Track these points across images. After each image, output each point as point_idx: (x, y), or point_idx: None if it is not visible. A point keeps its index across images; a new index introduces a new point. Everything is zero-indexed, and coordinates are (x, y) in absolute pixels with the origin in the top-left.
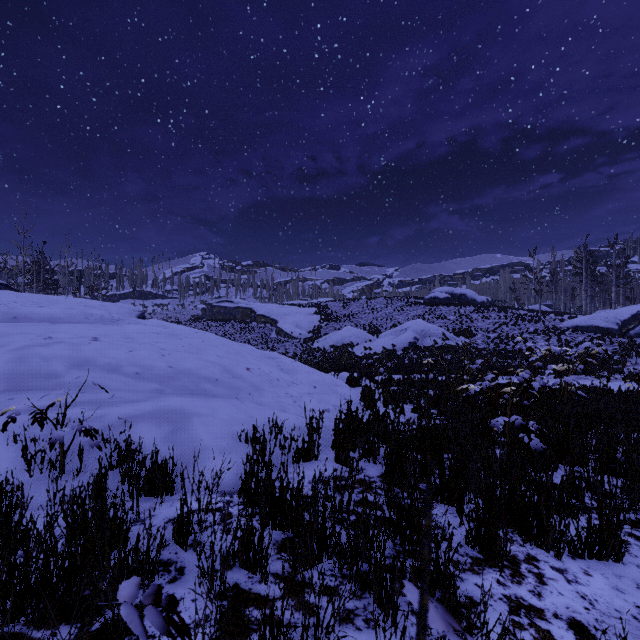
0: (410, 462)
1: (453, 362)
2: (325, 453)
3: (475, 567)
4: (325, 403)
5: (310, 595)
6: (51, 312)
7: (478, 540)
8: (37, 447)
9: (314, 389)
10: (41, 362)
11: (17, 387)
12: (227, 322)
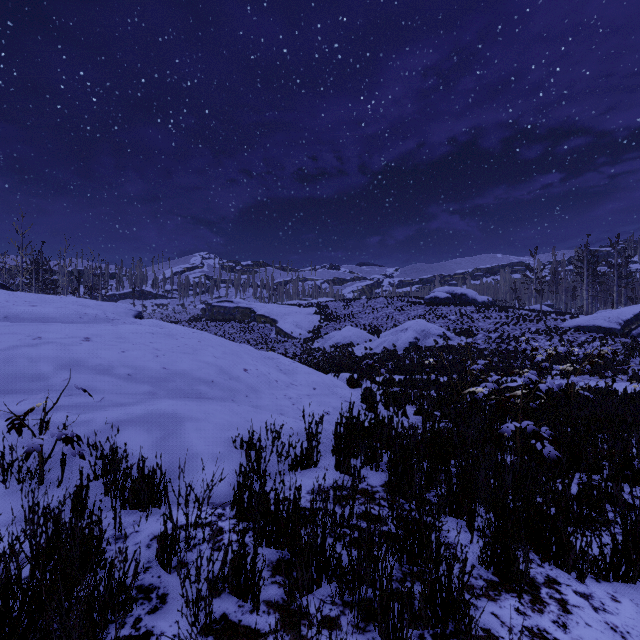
0: (416, 471)
1: (454, 362)
2: (325, 459)
3: (490, 592)
4: (325, 405)
5: (306, 635)
6: (44, 311)
7: (492, 560)
8: (16, 455)
9: (314, 391)
10: (28, 363)
11: (1, 390)
12: (227, 322)
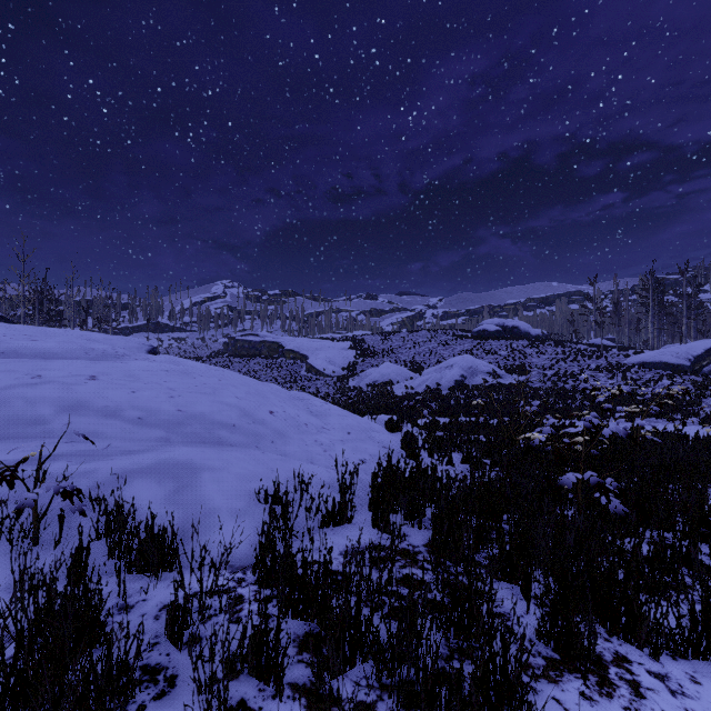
0: (463, 529)
1: (505, 403)
2: (360, 514)
3: (551, 672)
4: (360, 452)
5: None
6: (45, 346)
7: (553, 635)
8: (8, 511)
9: (348, 435)
10: (25, 405)
11: None
12: (252, 358)
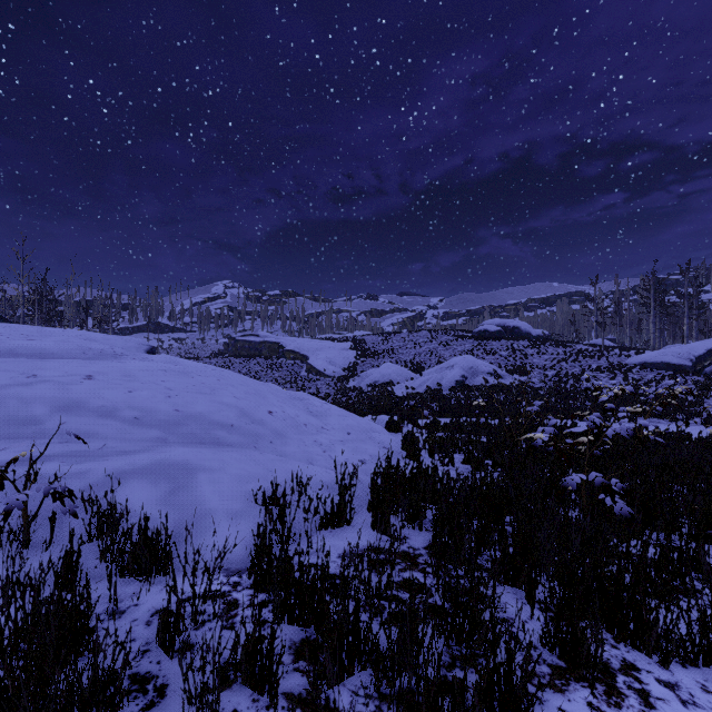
0: (465, 532)
1: (506, 403)
2: (359, 516)
3: (557, 681)
4: (360, 453)
5: None
6: (42, 346)
7: (558, 641)
8: None
9: (348, 436)
10: (19, 405)
11: None
12: (252, 358)
